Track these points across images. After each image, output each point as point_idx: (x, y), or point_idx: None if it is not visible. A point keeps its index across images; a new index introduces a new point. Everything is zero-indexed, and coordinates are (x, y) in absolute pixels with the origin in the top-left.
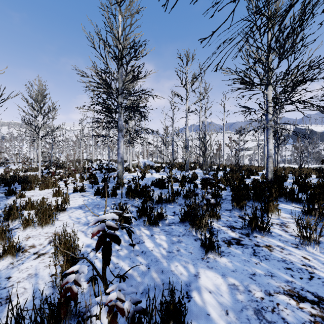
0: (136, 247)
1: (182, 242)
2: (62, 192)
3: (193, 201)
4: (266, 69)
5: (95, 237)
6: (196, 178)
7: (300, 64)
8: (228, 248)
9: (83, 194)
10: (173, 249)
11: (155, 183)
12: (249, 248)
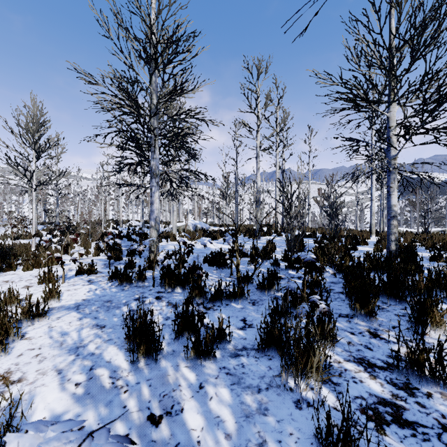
0: (162, 428)
1: (268, 411)
2: (59, 274)
3: (276, 295)
4: (387, 77)
5: (79, 391)
6: (273, 250)
7: (446, 67)
8: (380, 438)
9: (91, 278)
10: (250, 441)
11: (209, 259)
12: (433, 441)
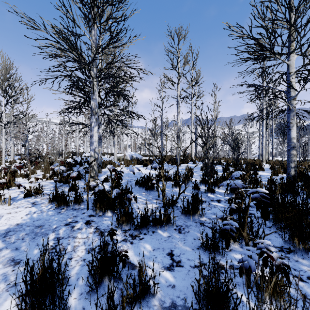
0: None
1: None
2: (11, 196)
3: (200, 220)
4: (289, 30)
5: None
6: (191, 175)
7: None
8: None
9: (36, 200)
10: None
11: (140, 183)
12: None
